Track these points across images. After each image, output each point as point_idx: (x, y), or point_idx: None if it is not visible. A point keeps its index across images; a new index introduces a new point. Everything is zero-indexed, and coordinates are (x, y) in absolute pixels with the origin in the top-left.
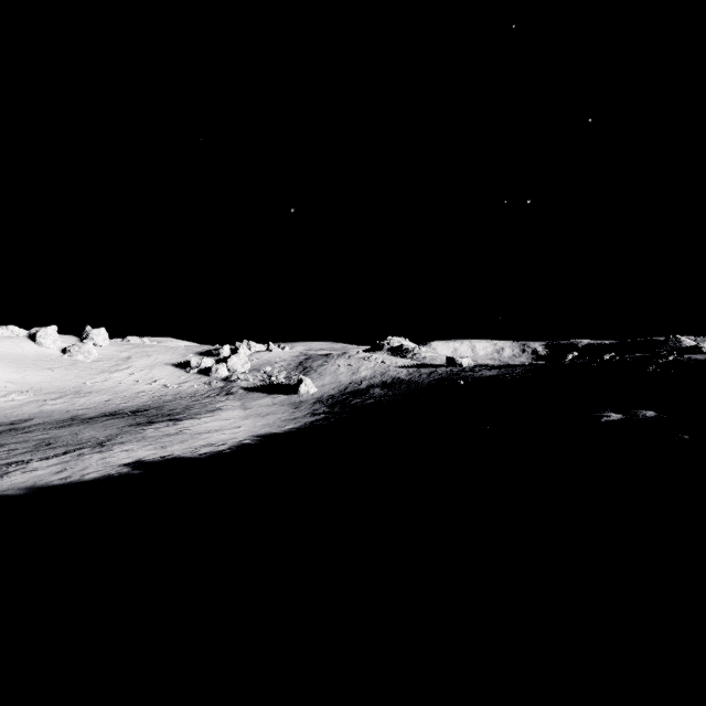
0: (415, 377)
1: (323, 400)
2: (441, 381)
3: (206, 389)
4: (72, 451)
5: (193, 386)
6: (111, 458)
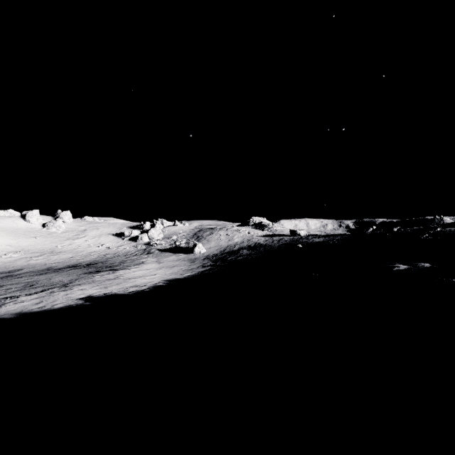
0: (269, 243)
1: (210, 257)
2: (286, 245)
3: (134, 250)
4: (46, 290)
5: (126, 248)
6: (72, 294)
